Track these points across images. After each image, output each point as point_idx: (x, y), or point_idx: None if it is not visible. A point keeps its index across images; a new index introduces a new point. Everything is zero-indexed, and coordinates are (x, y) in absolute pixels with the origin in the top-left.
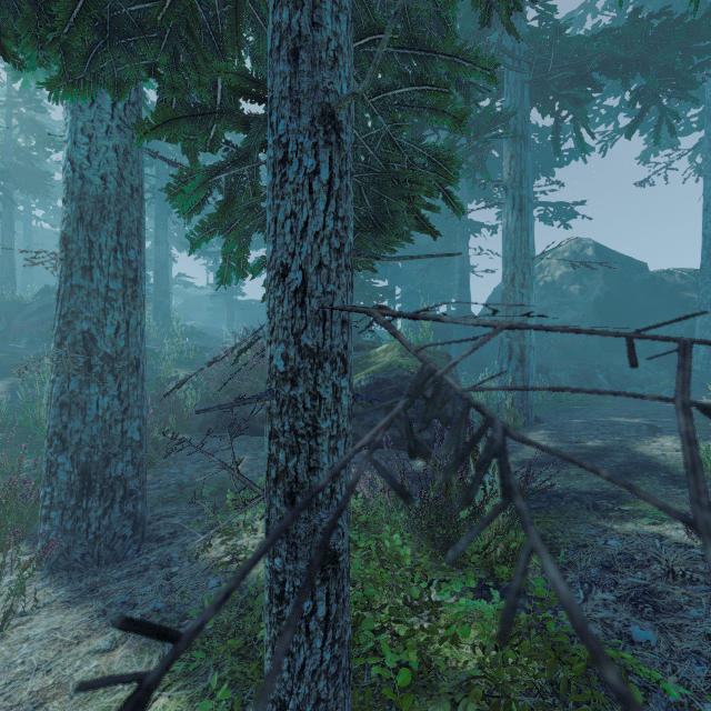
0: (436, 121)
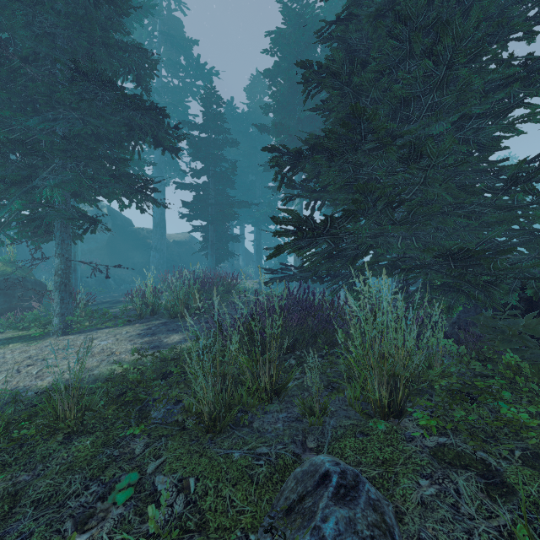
0: None
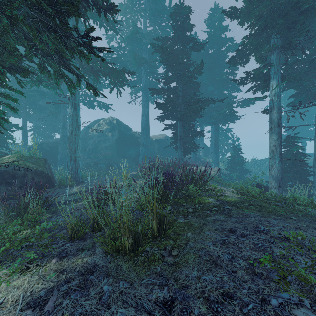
0: (6, 98)
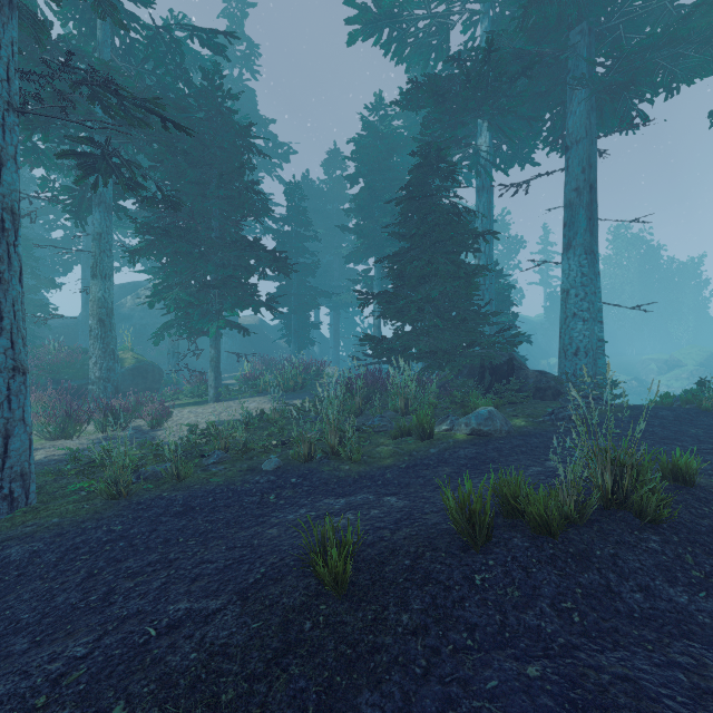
0: None
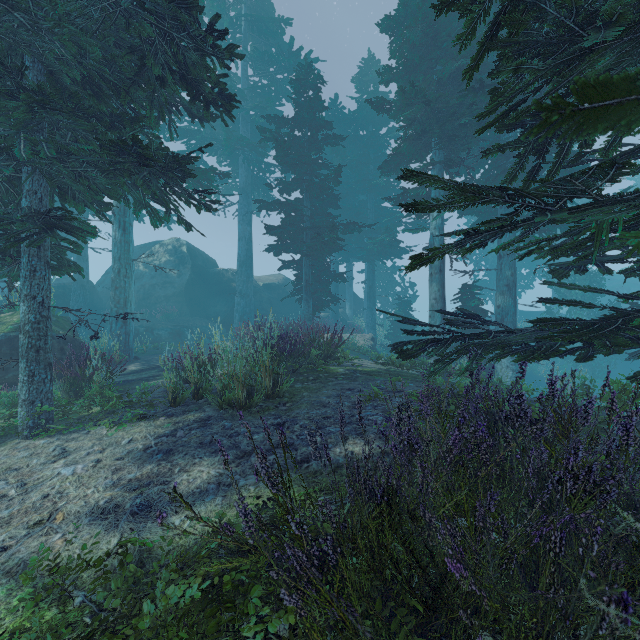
0: None
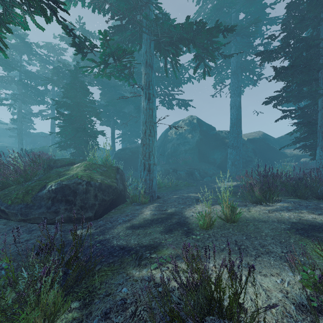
0: None
